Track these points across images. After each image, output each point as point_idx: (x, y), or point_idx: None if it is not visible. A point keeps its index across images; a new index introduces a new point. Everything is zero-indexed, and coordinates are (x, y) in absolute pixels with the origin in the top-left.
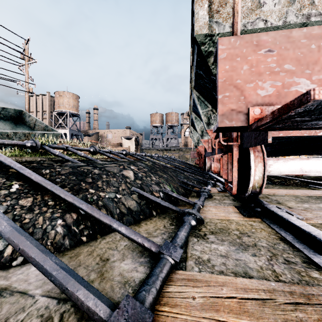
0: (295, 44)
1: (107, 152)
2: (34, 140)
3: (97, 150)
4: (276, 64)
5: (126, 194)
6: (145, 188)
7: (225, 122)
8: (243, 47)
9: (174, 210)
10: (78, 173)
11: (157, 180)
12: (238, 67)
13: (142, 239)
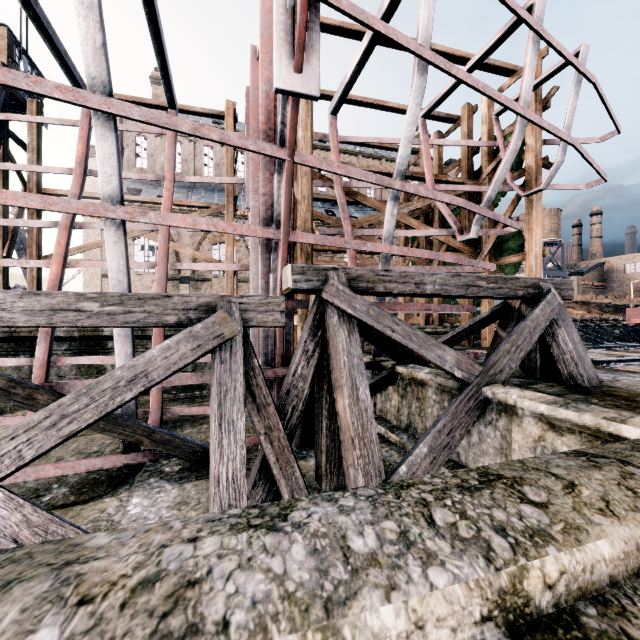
0: (639, 310)
1: (609, 320)
2: (573, 318)
3: (602, 320)
4: (636, 313)
5: (613, 337)
6: (623, 336)
7: (627, 321)
8: (630, 310)
9: (632, 342)
10: (595, 330)
11: (633, 335)
12: (629, 313)
13: (613, 341)
